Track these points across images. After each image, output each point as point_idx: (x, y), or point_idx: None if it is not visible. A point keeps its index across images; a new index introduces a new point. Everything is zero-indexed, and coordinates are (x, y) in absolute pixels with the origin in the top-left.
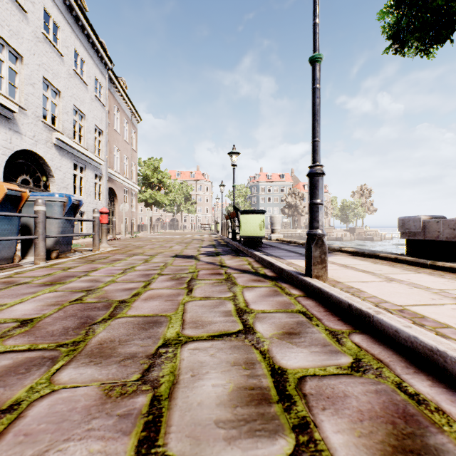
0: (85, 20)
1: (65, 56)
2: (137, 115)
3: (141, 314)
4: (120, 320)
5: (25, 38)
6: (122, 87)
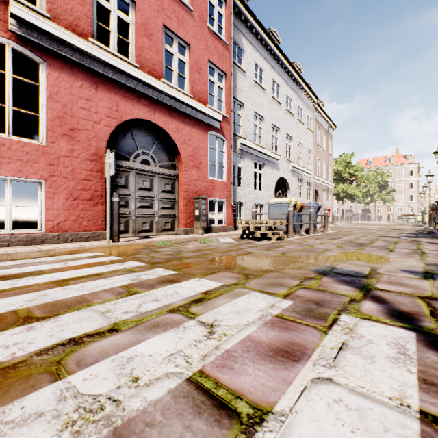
0: (304, 83)
1: (294, 114)
2: (332, 125)
3: (377, 245)
4: (371, 245)
5: (280, 118)
6: (322, 110)
